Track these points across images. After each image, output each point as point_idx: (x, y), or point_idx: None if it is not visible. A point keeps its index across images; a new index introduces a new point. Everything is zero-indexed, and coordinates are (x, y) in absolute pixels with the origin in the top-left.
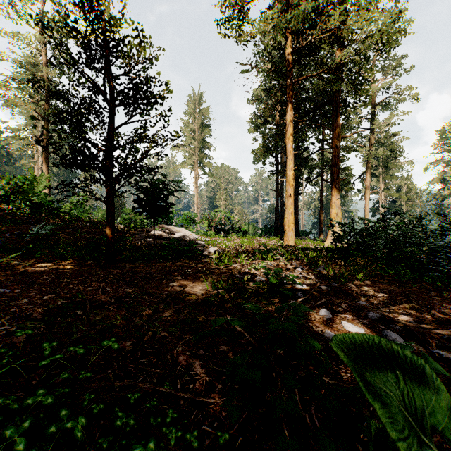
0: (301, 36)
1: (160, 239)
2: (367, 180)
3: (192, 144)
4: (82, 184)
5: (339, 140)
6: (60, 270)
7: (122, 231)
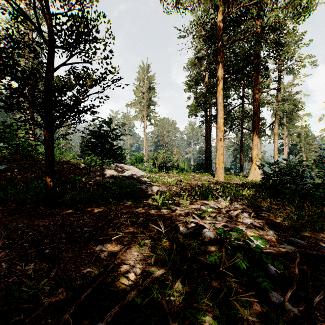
0: (231, 4)
1: (109, 178)
2: (276, 128)
3: (142, 102)
4: (61, 133)
5: (259, 94)
6: None
7: (82, 169)
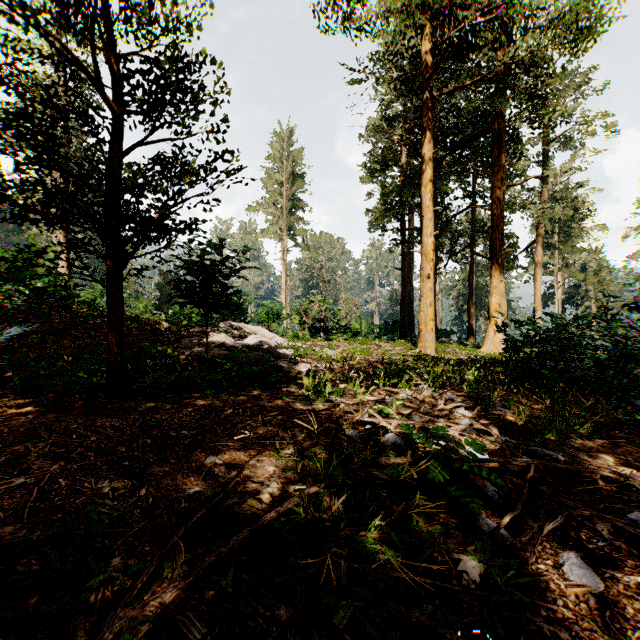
0: (448, 21)
1: (218, 349)
2: (538, 253)
3: (278, 202)
4: None
5: (503, 190)
6: (0, 422)
7: (166, 332)
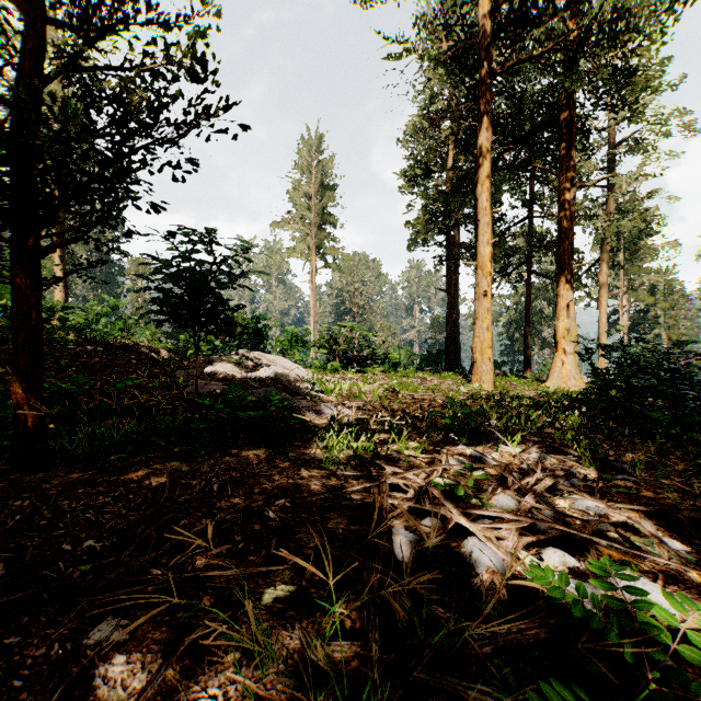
0: None
1: (217, 383)
2: (603, 272)
3: (306, 217)
4: (129, 285)
5: (573, 192)
6: None
7: (163, 363)
